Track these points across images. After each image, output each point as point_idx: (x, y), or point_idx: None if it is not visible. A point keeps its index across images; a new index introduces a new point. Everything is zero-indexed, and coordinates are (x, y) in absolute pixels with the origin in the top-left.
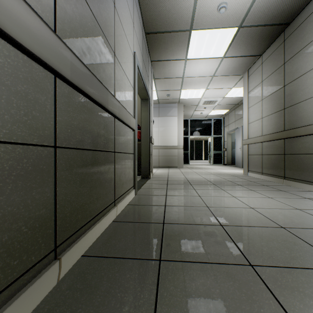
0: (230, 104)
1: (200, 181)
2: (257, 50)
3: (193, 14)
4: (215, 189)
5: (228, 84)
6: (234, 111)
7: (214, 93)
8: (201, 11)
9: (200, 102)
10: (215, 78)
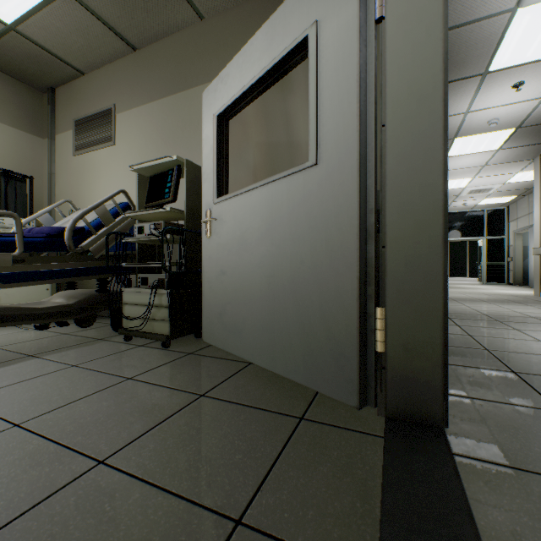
0: (517, 189)
1: (465, 298)
2: None
3: (458, 129)
4: (484, 303)
5: (510, 170)
6: (527, 198)
7: (487, 180)
8: (468, 126)
9: (462, 192)
10: (488, 167)
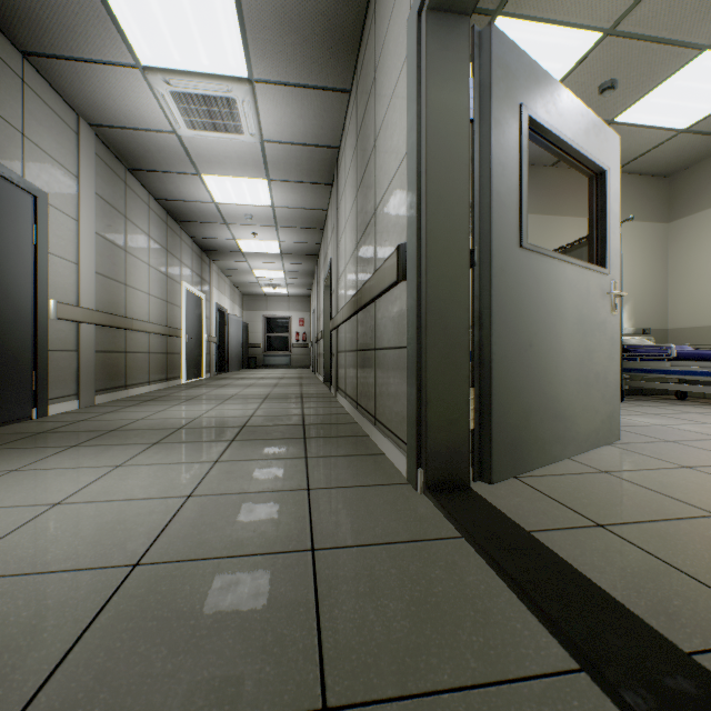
0: None
1: None
2: None
3: None
4: None
5: None
6: None
7: None
8: None
9: None
10: None
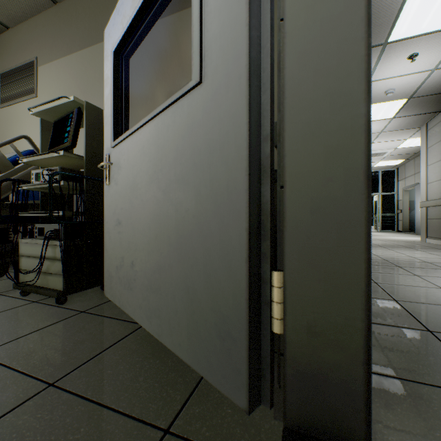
0: (405, 154)
1: None
2: (435, 109)
3: None
4: (382, 249)
5: (401, 136)
6: (413, 161)
7: (383, 146)
8: None
9: None
10: (384, 133)
